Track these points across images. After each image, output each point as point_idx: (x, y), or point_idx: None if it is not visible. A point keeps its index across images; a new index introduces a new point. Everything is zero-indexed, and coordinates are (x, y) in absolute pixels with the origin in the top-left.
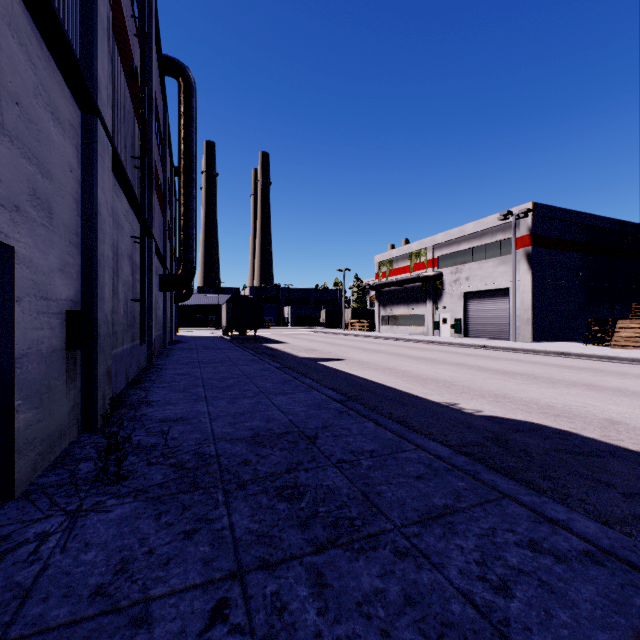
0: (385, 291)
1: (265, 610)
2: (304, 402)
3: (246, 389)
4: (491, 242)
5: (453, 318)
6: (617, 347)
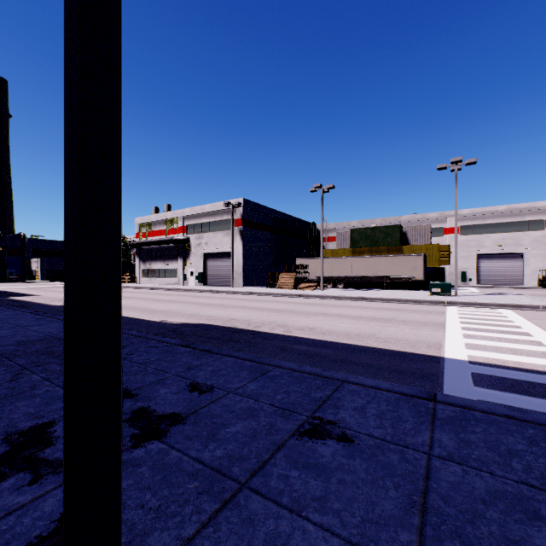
0: (145, 249)
1: (40, 371)
2: (57, 327)
3: (2, 326)
4: (221, 220)
5: (197, 272)
6: (279, 288)
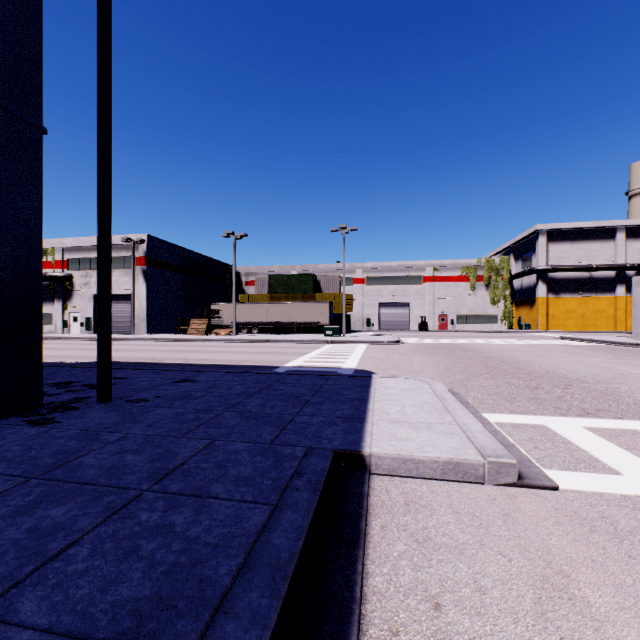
0: None
1: None
2: None
3: None
4: (118, 256)
5: (84, 317)
6: (190, 334)
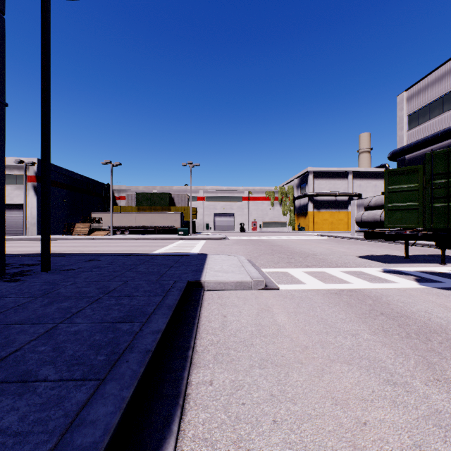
0: None
1: None
2: None
3: None
4: (10, 174)
5: None
6: (75, 235)
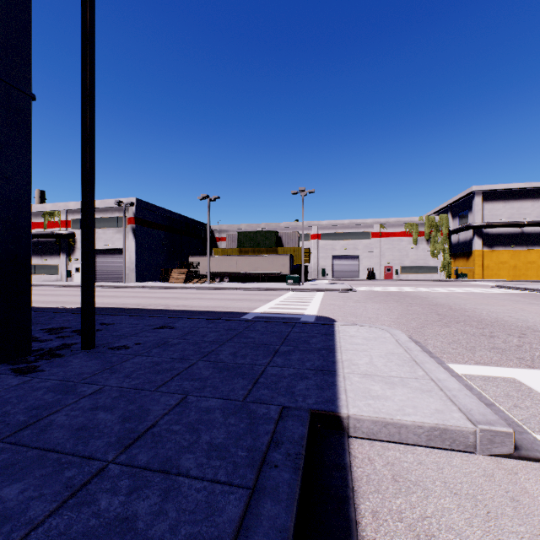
0: None
1: None
2: None
3: None
4: (112, 217)
5: None
6: (171, 283)
